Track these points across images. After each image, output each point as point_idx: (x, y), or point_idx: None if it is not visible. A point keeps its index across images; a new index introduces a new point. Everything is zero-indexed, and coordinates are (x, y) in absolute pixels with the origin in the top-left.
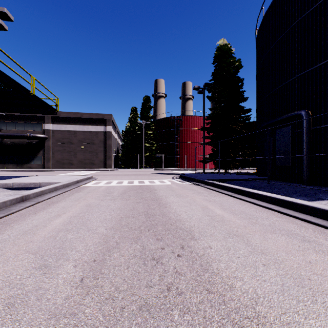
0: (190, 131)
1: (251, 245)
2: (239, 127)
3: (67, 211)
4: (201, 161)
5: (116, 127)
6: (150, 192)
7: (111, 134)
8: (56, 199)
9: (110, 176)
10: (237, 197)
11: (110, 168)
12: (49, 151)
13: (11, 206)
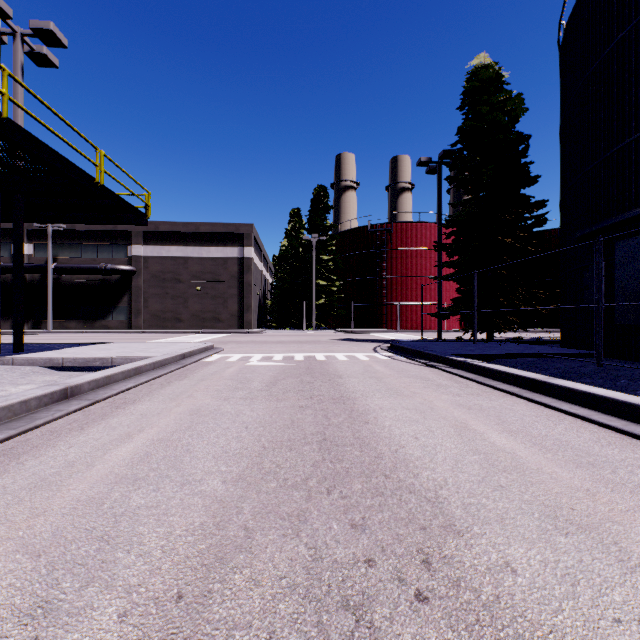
0: (409, 254)
1: (639, 570)
2: (520, 242)
3: (149, 427)
4: (435, 315)
5: (262, 250)
6: (329, 382)
7: (253, 262)
8: (134, 395)
9: (250, 344)
10: (535, 400)
11: (250, 329)
12: (139, 297)
13: (38, 411)
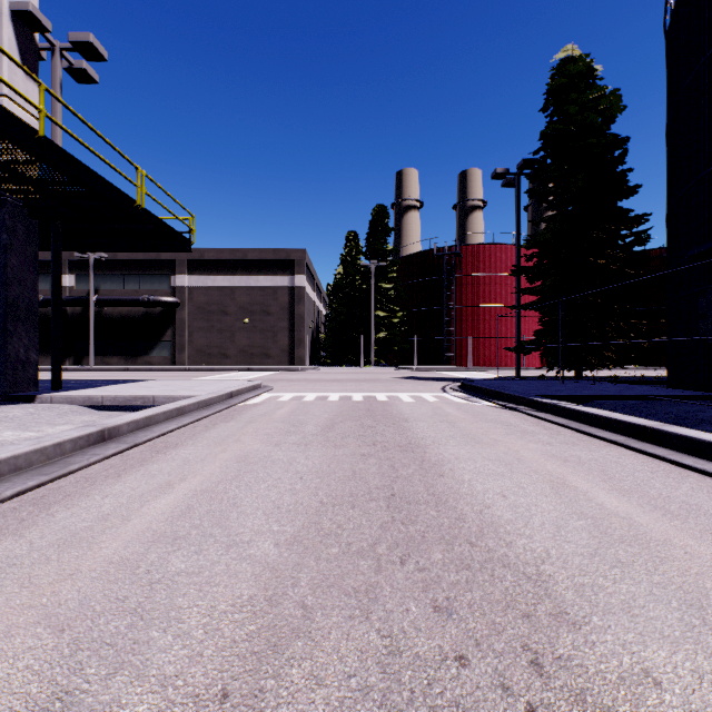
0: (481, 281)
1: None
2: (616, 263)
3: (191, 475)
4: (513, 350)
5: (315, 278)
6: (393, 426)
7: (305, 291)
8: (176, 438)
9: (302, 382)
10: (648, 452)
11: (302, 366)
12: (183, 331)
13: (73, 454)
